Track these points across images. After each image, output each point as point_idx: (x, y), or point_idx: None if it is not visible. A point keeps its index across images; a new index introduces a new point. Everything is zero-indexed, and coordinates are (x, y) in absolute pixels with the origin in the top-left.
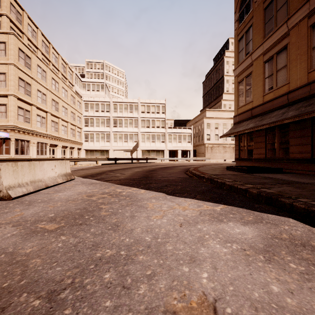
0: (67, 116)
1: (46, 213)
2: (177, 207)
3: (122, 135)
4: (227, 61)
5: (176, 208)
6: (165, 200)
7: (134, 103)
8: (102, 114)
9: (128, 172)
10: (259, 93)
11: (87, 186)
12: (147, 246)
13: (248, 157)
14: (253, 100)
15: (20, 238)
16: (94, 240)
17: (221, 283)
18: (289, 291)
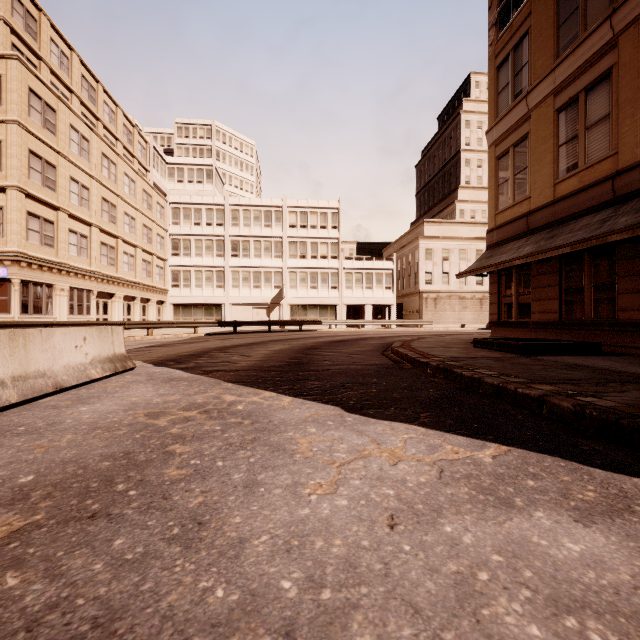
0: (135, 235)
1: (14, 471)
2: (376, 453)
3: (249, 274)
4: (467, 120)
5: (372, 455)
6: (342, 427)
7: (275, 207)
8: (208, 231)
9: (258, 352)
10: (545, 180)
11: (157, 386)
12: (285, 632)
13: (519, 319)
14: (531, 194)
15: None
16: (109, 594)
17: None
18: None
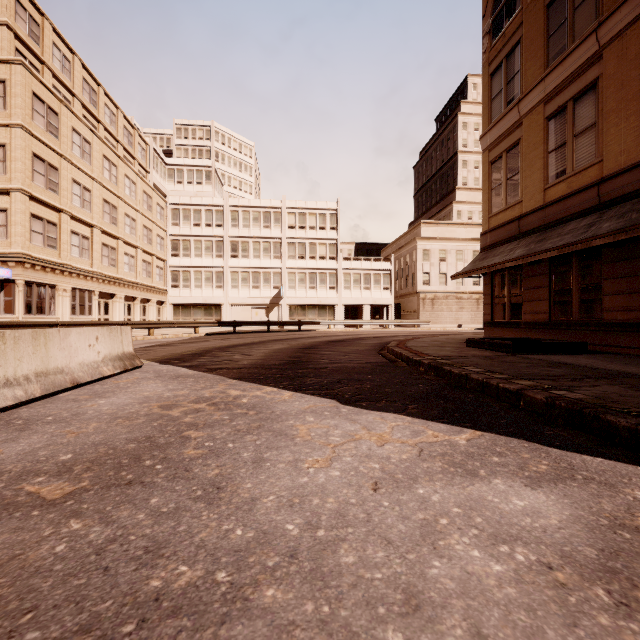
0: (136, 236)
1: (54, 451)
2: (366, 437)
3: (248, 274)
4: (465, 122)
5: (362, 438)
6: (337, 416)
7: (274, 208)
8: (208, 232)
9: (258, 351)
10: (536, 185)
11: (166, 382)
12: (290, 555)
13: (511, 319)
14: (523, 198)
15: None
16: (153, 533)
17: None
18: None
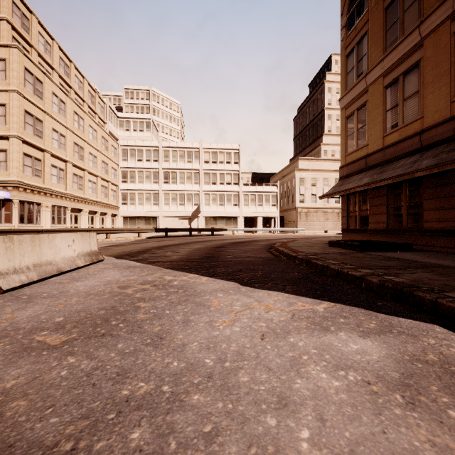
0: (97, 168)
1: (51, 315)
2: (257, 306)
3: (176, 195)
4: (329, 87)
5: (255, 307)
6: (238, 293)
7: (194, 148)
8: (148, 165)
9: (184, 249)
10: (377, 133)
11: (121, 271)
12: (208, 376)
13: (361, 227)
14: (369, 143)
15: (1, 360)
16: (121, 364)
17: (333, 450)
18: None
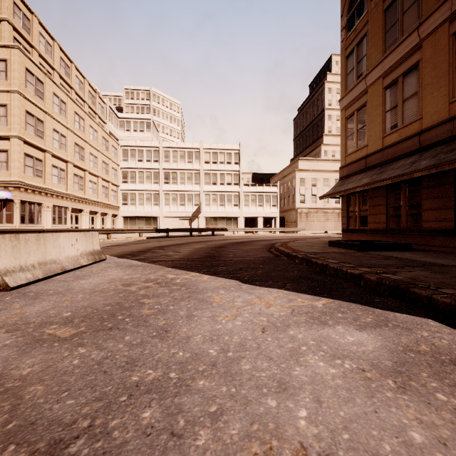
0: (97, 168)
1: (58, 311)
2: (258, 302)
3: (177, 196)
4: (329, 88)
5: (256, 303)
6: (239, 290)
7: (194, 148)
8: (148, 166)
9: (185, 249)
10: (377, 134)
11: (124, 270)
12: (212, 365)
13: (360, 227)
14: (368, 143)
15: (15, 351)
16: (130, 354)
17: (329, 427)
18: (439, 442)
